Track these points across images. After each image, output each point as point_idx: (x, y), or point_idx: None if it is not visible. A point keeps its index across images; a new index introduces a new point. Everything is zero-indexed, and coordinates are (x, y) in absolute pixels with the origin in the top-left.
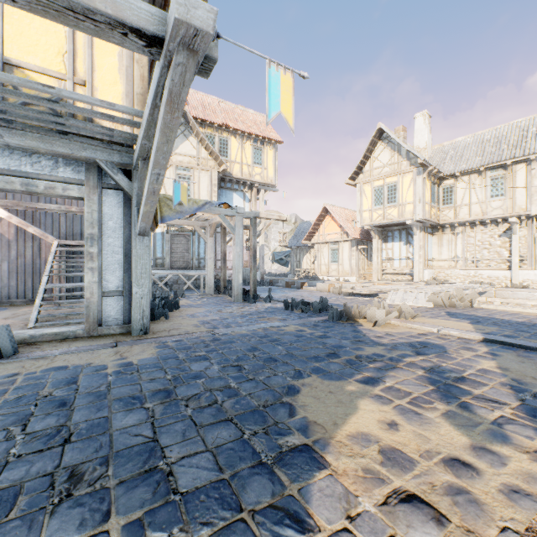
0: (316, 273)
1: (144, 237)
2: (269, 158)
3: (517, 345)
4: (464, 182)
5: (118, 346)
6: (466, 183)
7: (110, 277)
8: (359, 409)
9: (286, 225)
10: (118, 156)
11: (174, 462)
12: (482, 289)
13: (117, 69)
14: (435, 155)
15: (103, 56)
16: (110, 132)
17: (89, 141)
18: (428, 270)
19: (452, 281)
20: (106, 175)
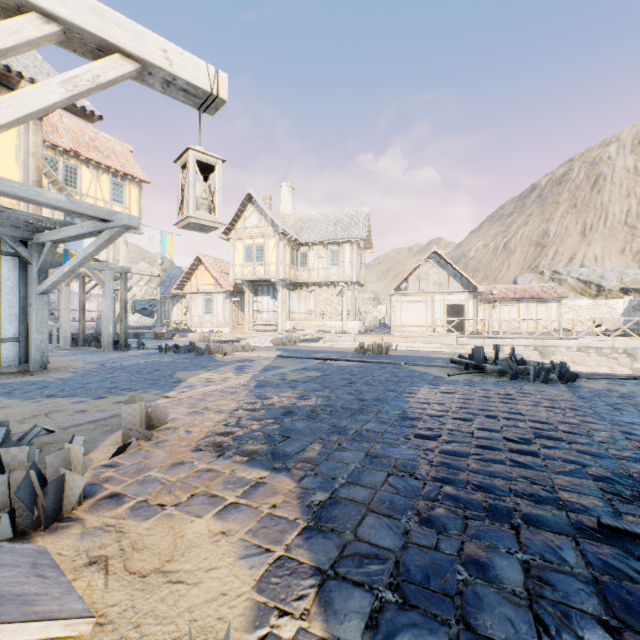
0: (189, 325)
1: (44, 295)
2: (133, 197)
3: (288, 356)
4: (312, 252)
5: (34, 375)
6: (316, 252)
7: (7, 326)
8: (202, 374)
9: (150, 266)
10: (22, 233)
11: (131, 386)
12: (319, 335)
13: (14, 160)
14: (297, 223)
15: (2, 149)
16: (31, 225)
17: (1, 223)
18: (290, 321)
19: (308, 330)
20: (4, 244)
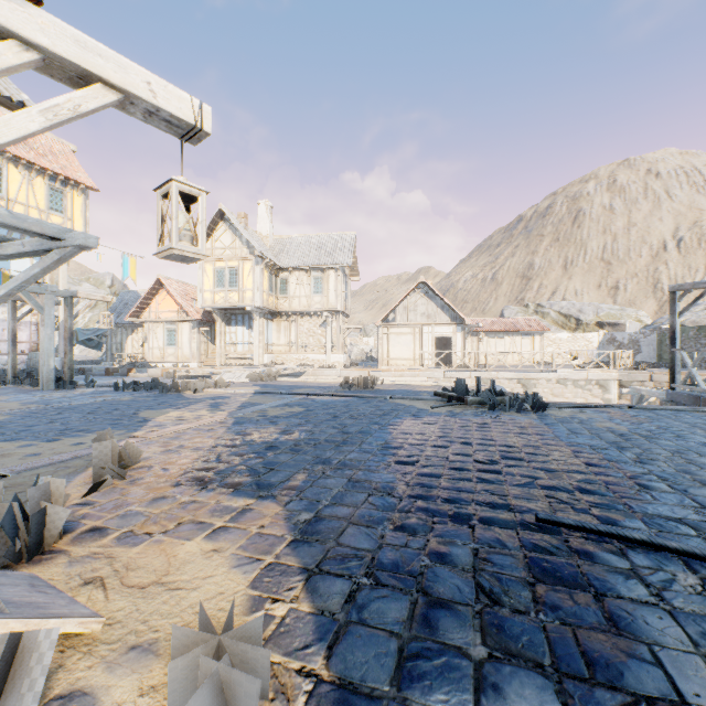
0: (148, 359)
1: None
2: (77, 206)
3: (268, 392)
4: (293, 278)
5: None
6: (298, 278)
7: None
8: (171, 413)
9: (96, 288)
10: None
11: (88, 427)
12: (301, 369)
13: None
14: (276, 246)
15: None
16: None
17: None
18: (268, 354)
19: (288, 364)
20: None
